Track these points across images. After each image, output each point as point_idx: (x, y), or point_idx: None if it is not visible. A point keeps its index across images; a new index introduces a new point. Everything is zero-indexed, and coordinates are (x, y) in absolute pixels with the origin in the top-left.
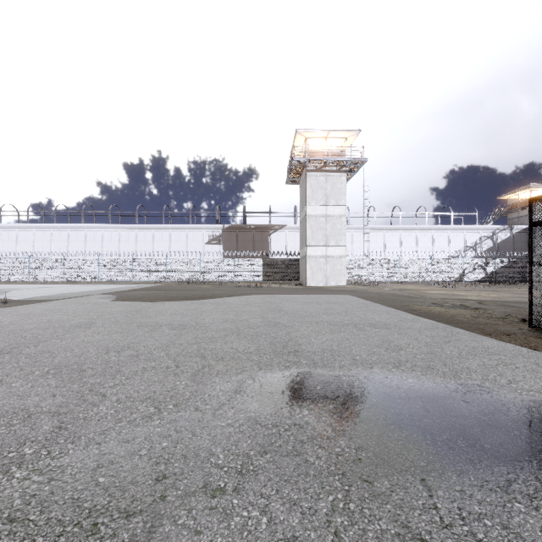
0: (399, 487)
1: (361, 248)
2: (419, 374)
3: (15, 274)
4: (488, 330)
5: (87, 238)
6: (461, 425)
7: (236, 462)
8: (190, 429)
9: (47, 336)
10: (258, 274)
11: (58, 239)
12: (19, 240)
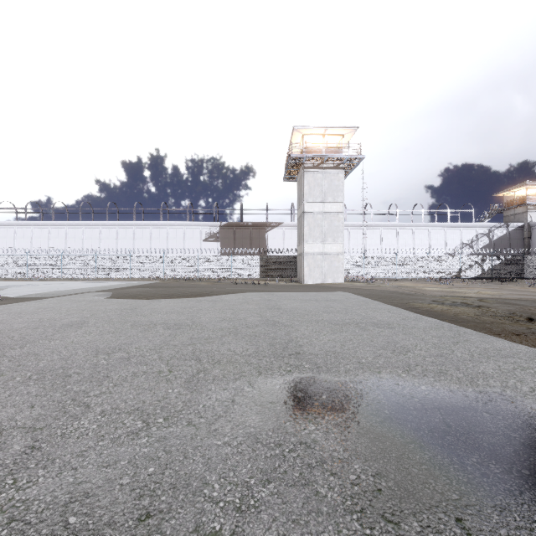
0: (431, 530)
1: (357, 245)
2: (432, 380)
3: (13, 271)
4: (495, 330)
5: (85, 235)
6: (490, 444)
7: (234, 495)
8: (181, 450)
9: (36, 336)
10: (255, 271)
11: (55, 236)
12: (16, 238)
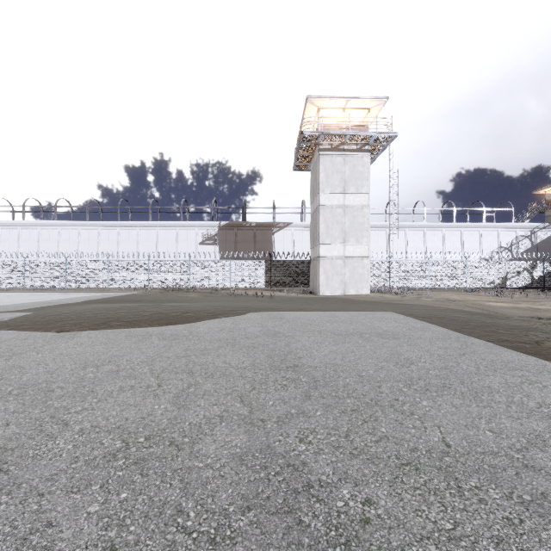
0: None
1: (379, 249)
2: None
3: None
4: None
5: (61, 237)
6: None
7: None
8: None
9: None
10: (260, 280)
11: (26, 238)
12: None
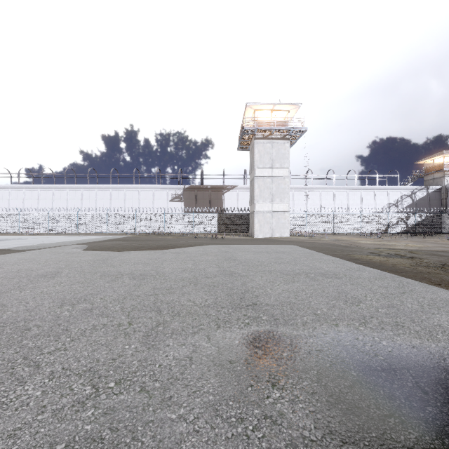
0: None
1: (300, 205)
2: (391, 334)
3: (7, 227)
4: (434, 280)
5: (69, 196)
6: None
7: None
8: (129, 427)
9: (9, 287)
10: (214, 227)
11: (44, 197)
12: (11, 198)
